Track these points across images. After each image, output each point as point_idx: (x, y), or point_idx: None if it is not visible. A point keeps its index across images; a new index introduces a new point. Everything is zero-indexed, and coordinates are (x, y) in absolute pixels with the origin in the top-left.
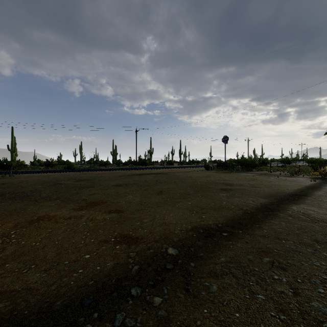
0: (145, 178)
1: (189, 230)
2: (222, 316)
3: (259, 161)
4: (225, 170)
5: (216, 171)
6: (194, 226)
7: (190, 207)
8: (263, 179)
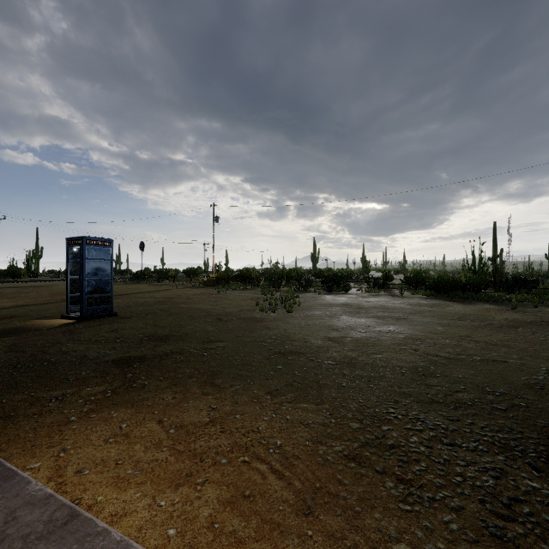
0: (3, 291)
1: (13, 306)
2: (3, 311)
3: (189, 272)
4: (133, 282)
5: (116, 283)
6: (19, 305)
7: (28, 301)
8: (142, 287)
